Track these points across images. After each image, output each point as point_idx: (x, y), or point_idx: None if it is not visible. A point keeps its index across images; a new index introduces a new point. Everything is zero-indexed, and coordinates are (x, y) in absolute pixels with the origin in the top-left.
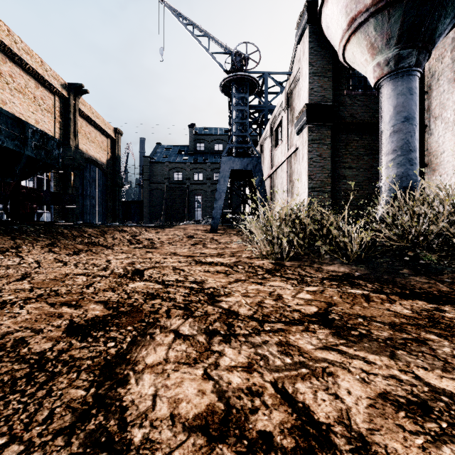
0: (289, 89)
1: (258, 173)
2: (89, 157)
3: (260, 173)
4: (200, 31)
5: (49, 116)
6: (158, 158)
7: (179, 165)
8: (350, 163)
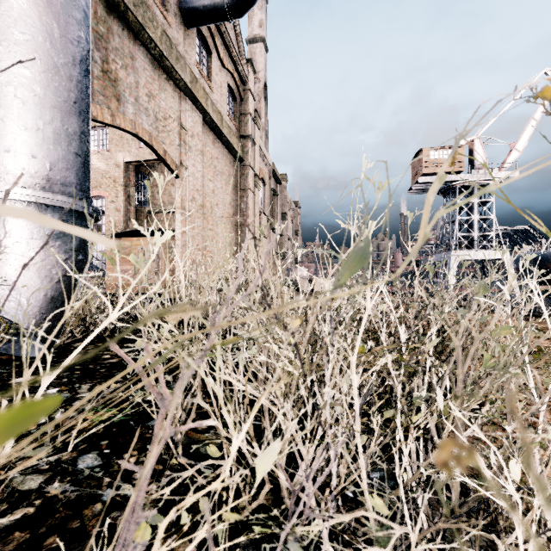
0: None
1: None
2: None
3: None
4: None
5: None
6: None
7: None
8: None
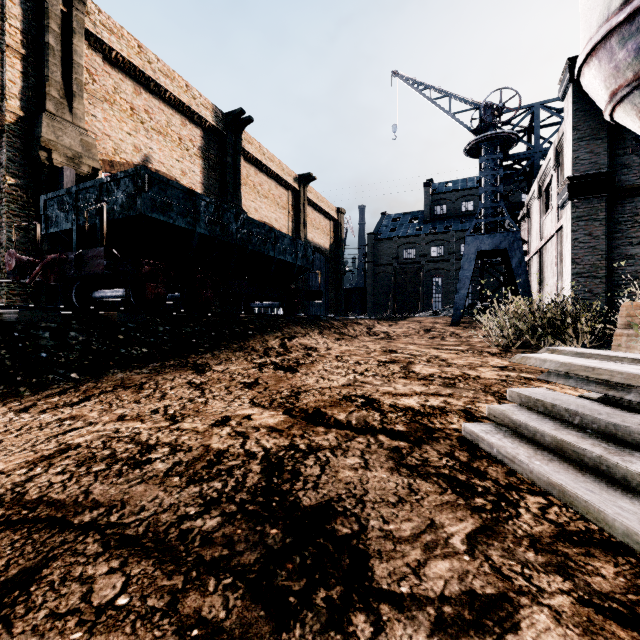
0: (559, 144)
1: (515, 251)
2: (315, 245)
3: (519, 252)
4: (439, 92)
5: (284, 212)
6: (383, 234)
7: (411, 239)
8: None
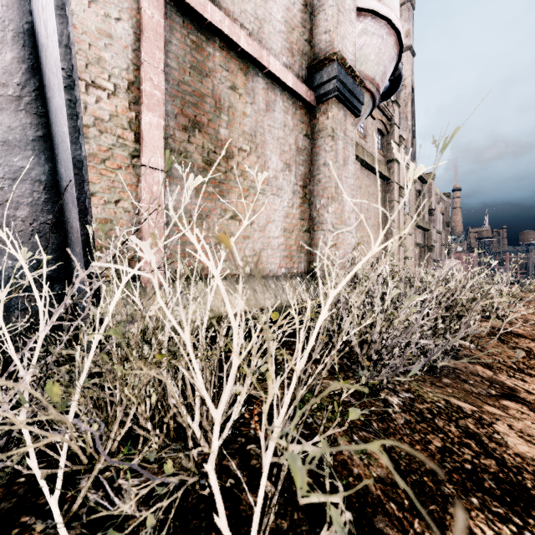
0: None
1: None
2: None
3: None
4: None
5: None
6: None
7: None
8: None
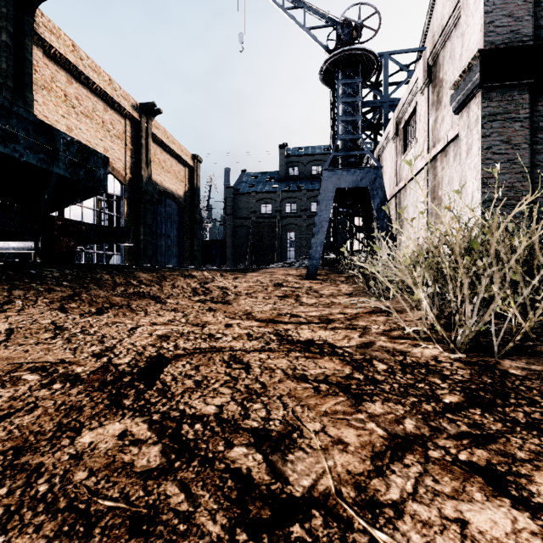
0: (432, 52)
1: (377, 190)
2: (164, 189)
3: (381, 191)
4: (293, 2)
5: (119, 143)
6: (243, 189)
7: (267, 195)
8: None
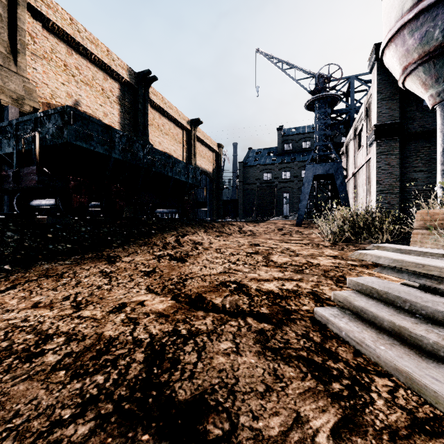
0: (367, 103)
1: (339, 175)
2: (202, 169)
3: (341, 176)
4: (288, 65)
5: (180, 145)
6: (250, 162)
7: (268, 166)
8: (421, 167)
